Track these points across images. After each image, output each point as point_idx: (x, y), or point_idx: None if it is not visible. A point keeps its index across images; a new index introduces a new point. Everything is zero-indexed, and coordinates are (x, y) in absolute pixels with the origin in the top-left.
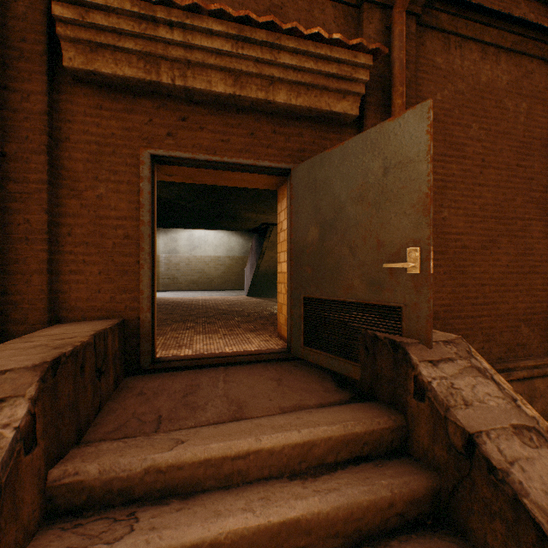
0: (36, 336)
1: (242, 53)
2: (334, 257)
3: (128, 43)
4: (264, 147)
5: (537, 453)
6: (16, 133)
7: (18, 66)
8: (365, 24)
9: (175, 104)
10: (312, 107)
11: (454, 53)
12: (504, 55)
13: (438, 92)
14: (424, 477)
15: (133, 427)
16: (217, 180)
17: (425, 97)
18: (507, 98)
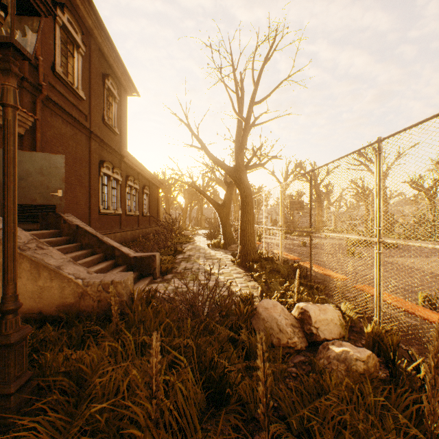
0: None
1: None
2: (27, 189)
3: None
4: None
5: (87, 227)
6: None
7: None
8: (25, 97)
9: None
10: None
11: (54, 118)
12: (70, 125)
13: (49, 132)
14: (69, 237)
15: None
16: None
17: (45, 132)
18: (70, 140)
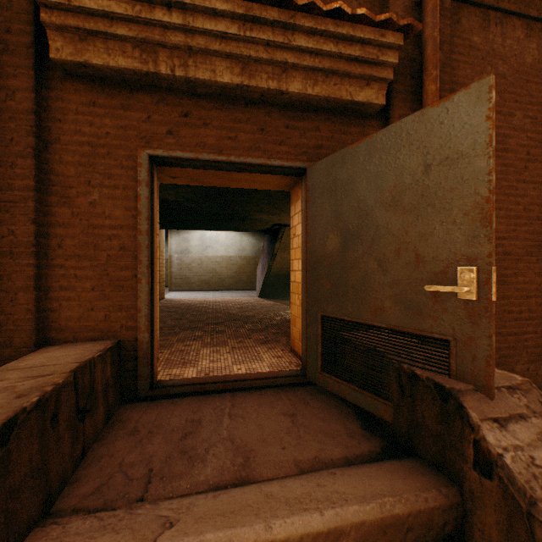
0: (11, 370)
1: (251, 36)
2: (358, 271)
3: (120, 28)
4: (275, 144)
5: None
6: (0, 134)
7: (2, 60)
8: (391, 0)
9: (176, 98)
10: (330, 96)
11: (494, 31)
12: None
13: (476, 76)
14: None
15: (116, 488)
16: (224, 181)
17: (460, 82)
18: None
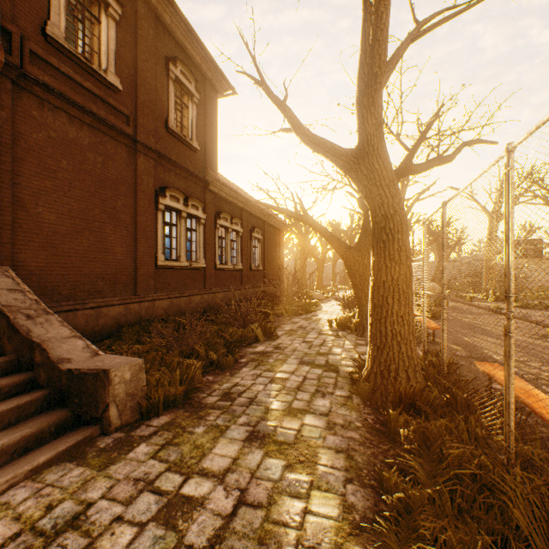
0: None
1: None
2: None
3: None
4: None
5: (15, 294)
6: None
7: None
8: None
9: None
10: None
11: (49, 113)
12: (88, 127)
13: (35, 133)
14: None
15: None
16: None
17: (23, 133)
18: (89, 152)
